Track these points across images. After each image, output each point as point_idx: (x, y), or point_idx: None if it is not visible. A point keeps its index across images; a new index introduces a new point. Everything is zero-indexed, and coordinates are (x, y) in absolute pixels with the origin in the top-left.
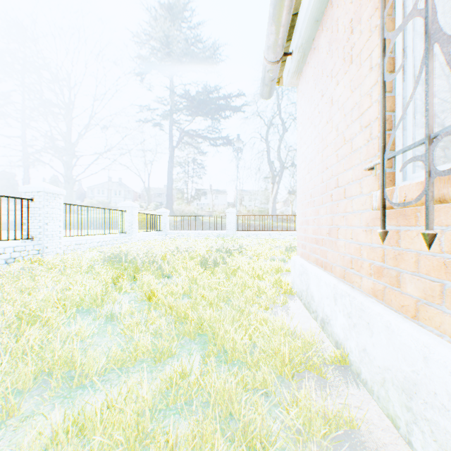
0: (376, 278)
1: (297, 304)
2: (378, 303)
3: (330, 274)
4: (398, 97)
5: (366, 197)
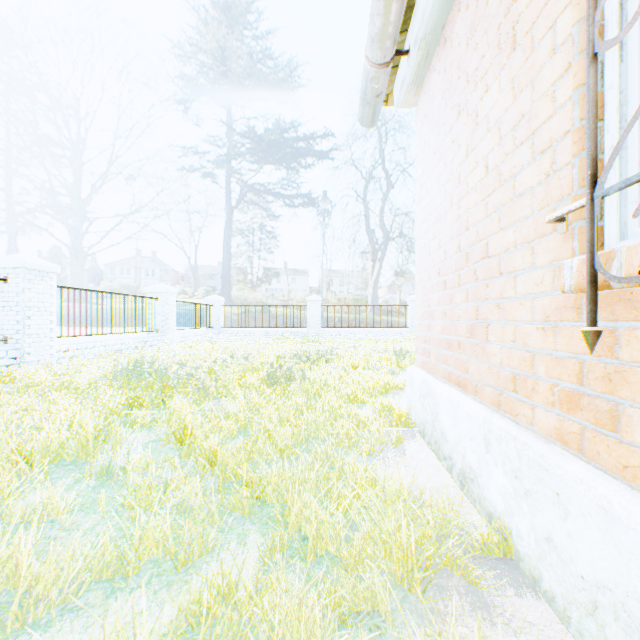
0: (565, 412)
1: (417, 444)
2: (574, 457)
3: (473, 398)
4: (610, 92)
5: (545, 271)
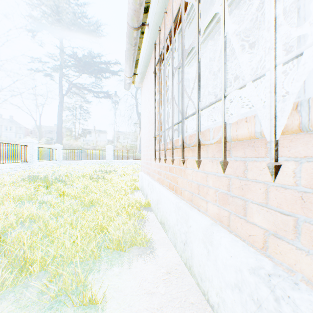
0: (158, 174)
1: (139, 193)
2: (157, 182)
3: (151, 177)
4: (162, 115)
5: None
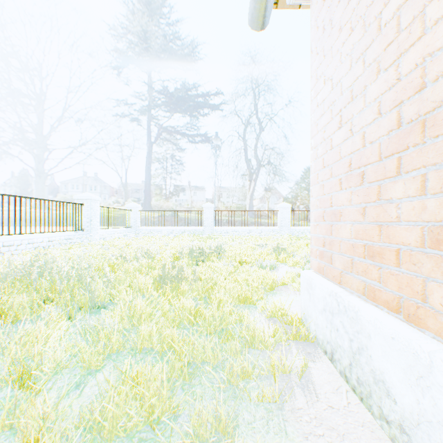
0: None
1: (328, 374)
2: None
3: (438, 339)
4: None
5: None
